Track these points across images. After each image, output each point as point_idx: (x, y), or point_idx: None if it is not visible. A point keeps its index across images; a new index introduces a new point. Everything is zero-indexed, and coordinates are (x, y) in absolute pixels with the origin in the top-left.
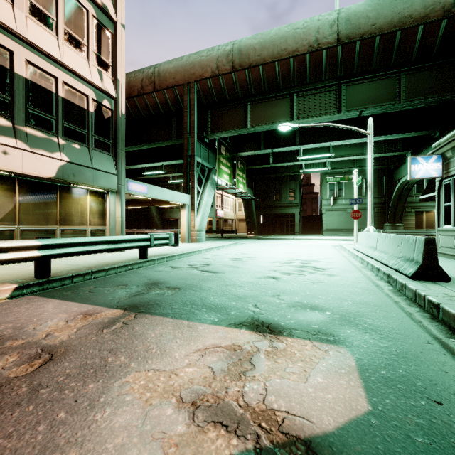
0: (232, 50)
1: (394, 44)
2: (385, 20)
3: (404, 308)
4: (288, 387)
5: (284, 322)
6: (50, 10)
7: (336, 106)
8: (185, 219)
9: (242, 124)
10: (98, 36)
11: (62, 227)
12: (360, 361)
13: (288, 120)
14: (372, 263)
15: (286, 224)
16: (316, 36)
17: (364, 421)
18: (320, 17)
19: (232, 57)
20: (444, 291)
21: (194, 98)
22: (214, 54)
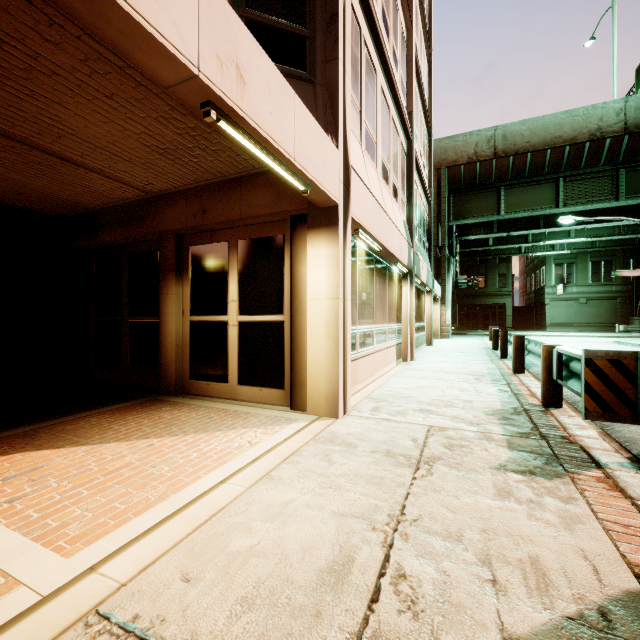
0: (493, 136)
1: None
2: None
3: None
4: None
5: None
6: (421, 146)
7: (613, 192)
8: (438, 313)
9: (493, 210)
10: (426, 153)
11: (420, 324)
12: None
13: (552, 207)
14: None
15: (493, 317)
16: (598, 124)
17: None
18: (603, 105)
19: (493, 143)
20: None
21: (446, 185)
22: (471, 139)
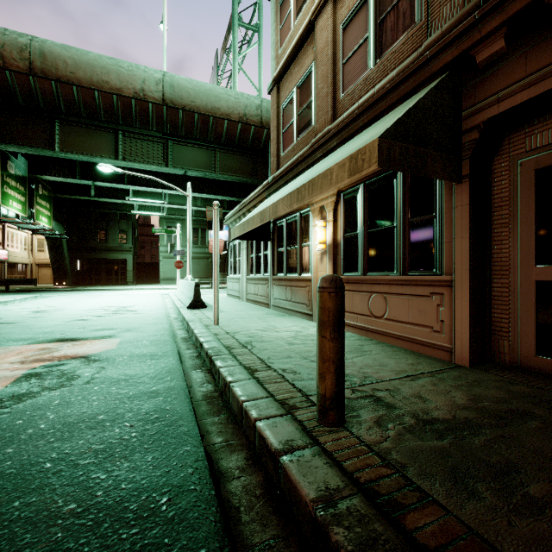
0: (29, 46)
1: (209, 125)
2: (202, 103)
3: (172, 324)
4: (79, 350)
5: (84, 336)
6: None
7: (164, 159)
8: None
9: (46, 144)
10: None
11: None
12: (123, 340)
13: (112, 157)
14: (176, 303)
15: (116, 272)
16: (142, 85)
17: (111, 350)
18: (146, 69)
19: (29, 55)
20: (196, 312)
21: None
22: None
